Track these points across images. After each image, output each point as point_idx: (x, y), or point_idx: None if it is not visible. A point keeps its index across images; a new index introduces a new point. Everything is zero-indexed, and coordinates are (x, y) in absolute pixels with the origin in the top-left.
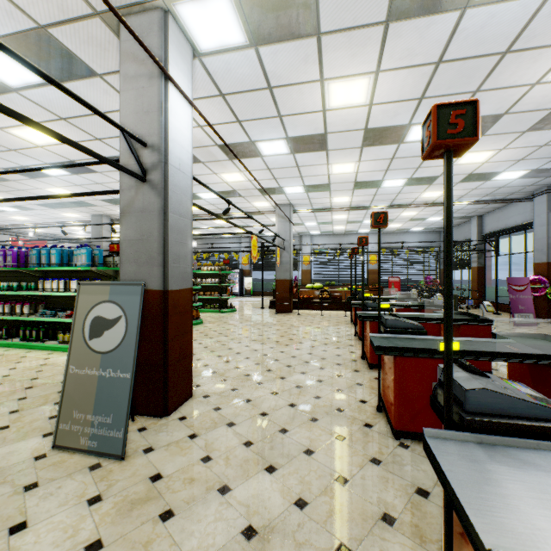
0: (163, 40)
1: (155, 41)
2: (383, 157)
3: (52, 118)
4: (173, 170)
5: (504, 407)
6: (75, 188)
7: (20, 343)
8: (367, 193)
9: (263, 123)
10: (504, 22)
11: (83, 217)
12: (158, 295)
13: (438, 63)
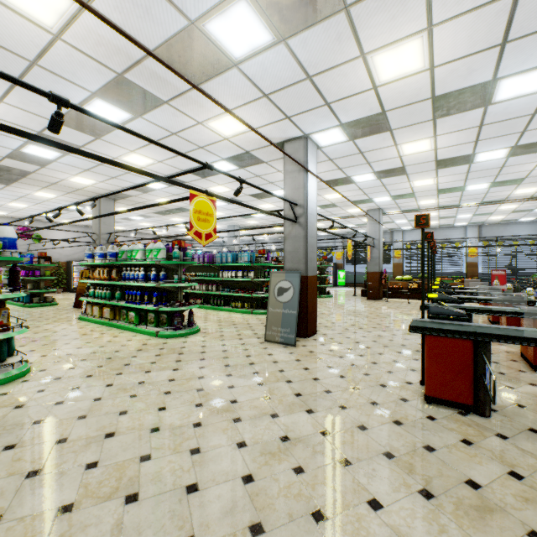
0: (305, 153)
1: (301, 154)
2: (458, 173)
3: (233, 181)
4: (309, 216)
5: (442, 312)
6: (226, 211)
7: (212, 307)
8: (452, 195)
9: (356, 167)
10: (521, 105)
11: (222, 227)
12: (303, 278)
13: (480, 126)
